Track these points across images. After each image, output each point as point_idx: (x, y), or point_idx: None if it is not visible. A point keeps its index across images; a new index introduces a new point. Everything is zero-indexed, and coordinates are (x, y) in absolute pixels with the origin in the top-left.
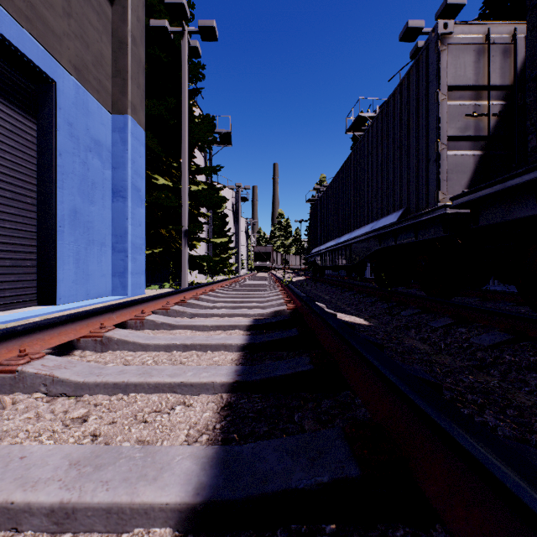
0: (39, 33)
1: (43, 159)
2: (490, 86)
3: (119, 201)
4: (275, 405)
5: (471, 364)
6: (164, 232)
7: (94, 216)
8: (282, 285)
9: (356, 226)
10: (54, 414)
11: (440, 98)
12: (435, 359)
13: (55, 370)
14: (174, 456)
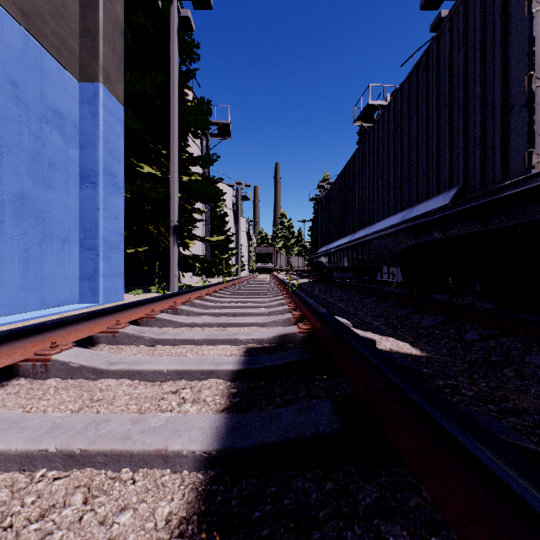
0: None
1: None
2: None
3: (88, 188)
4: None
5: None
6: (151, 229)
7: (52, 205)
8: (286, 290)
9: (376, 218)
10: None
11: (533, 9)
12: None
13: None
14: None
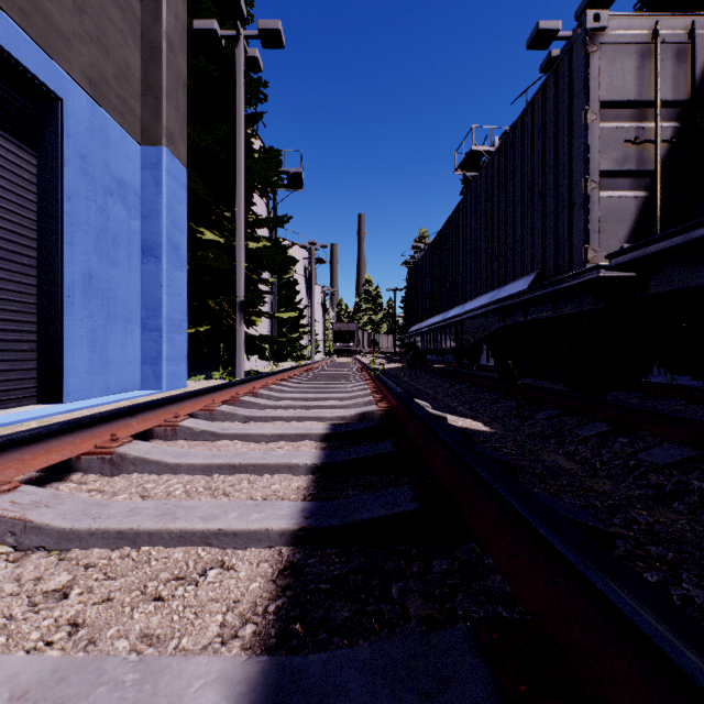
0: (39, 33)
1: (45, 204)
2: (658, 102)
3: (151, 263)
4: (362, 568)
5: (645, 493)
6: (212, 305)
7: (116, 283)
8: (370, 375)
9: (469, 295)
10: (19, 583)
11: (589, 118)
12: (589, 485)
13: (30, 510)
14: (190, 681)
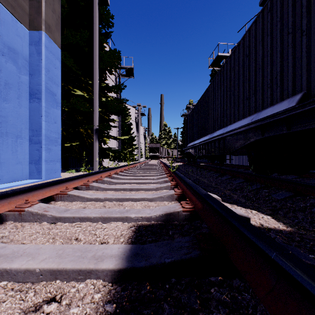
0: None
1: None
2: None
3: (35, 102)
4: None
5: None
6: (82, 131)
7: (8, 112)
8: (168, 170)
9: (229, 122)
10: None
11: None
12: None
13: None
14: None
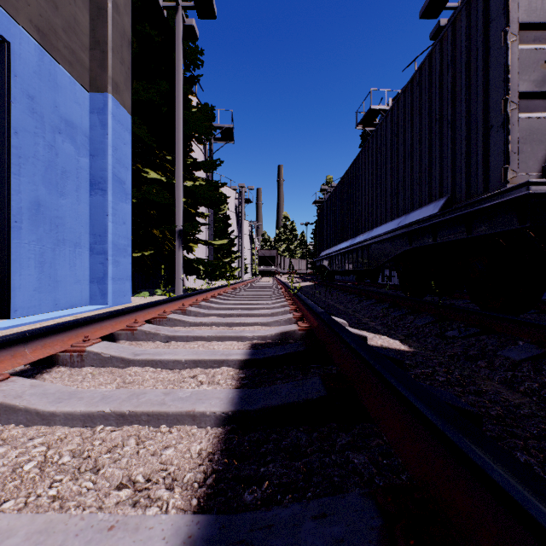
0: None
1: None
2: None
3: (98, 195)
4: None
5: None
6: (156, 233)
7: (65, 211)
8: (288, 293)
9: (375, 223)
10: None
11: (508, 39)
12: None
13: None
14: None
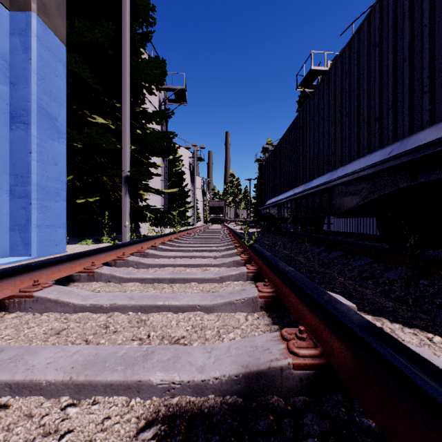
0: None
1: None
2: None
3: (20, 129)
4: None
5: None
6: (106, 180)
7: None
8: (239, 241)
9: (340, 162)
10: None
11: None
12: None
13: None
14: None
